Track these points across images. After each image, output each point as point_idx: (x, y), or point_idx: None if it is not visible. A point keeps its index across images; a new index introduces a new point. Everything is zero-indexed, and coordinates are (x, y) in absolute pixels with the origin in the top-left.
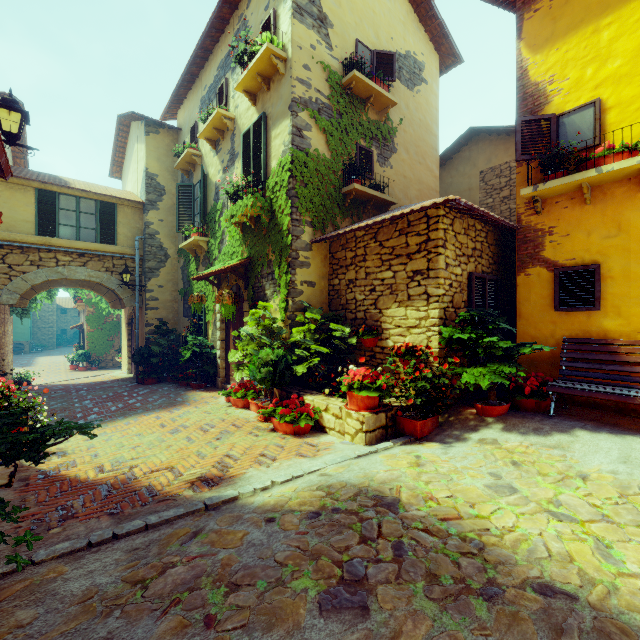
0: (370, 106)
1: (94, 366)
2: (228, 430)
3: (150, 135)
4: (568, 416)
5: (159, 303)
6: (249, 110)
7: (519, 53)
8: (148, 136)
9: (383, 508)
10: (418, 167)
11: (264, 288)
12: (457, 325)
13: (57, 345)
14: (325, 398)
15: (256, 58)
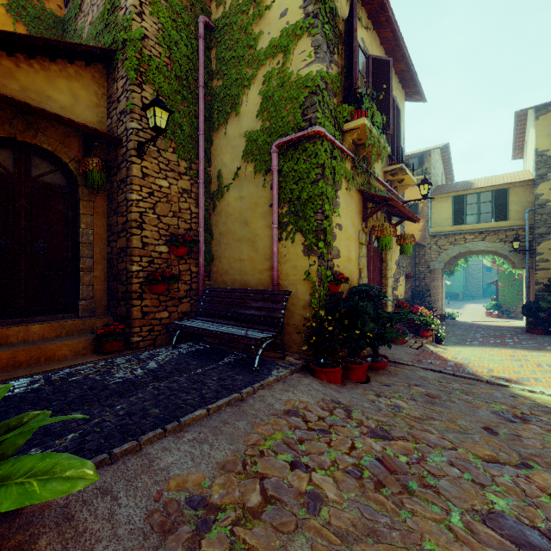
0: None
1: (504, 315)
2: None
3: (539, 118)
4: None
5: (549, 264)
6: None
7: None
8: (537, 120)
9: None
10: None
11: None
12: None
13: (482, 296)
14: None
15: None
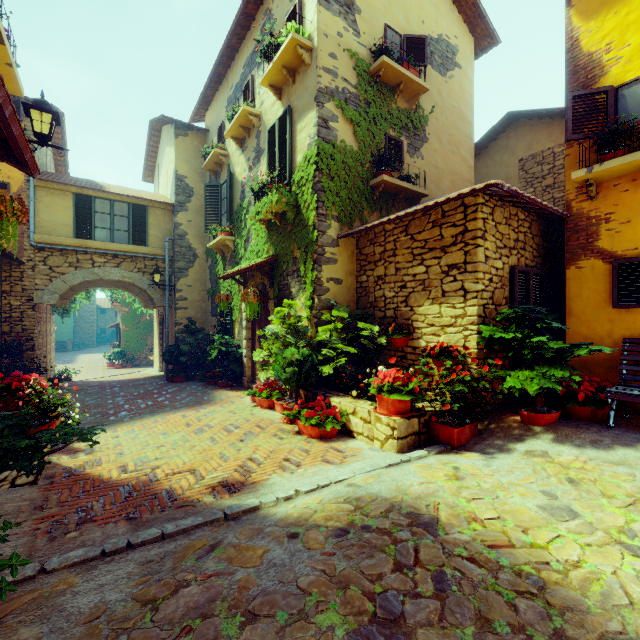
0: (400, 94)
1: (129, 364)
2: (252, 431)
3: (179, 138)
4: (631, 427)
5: (188, 303)
6: (274, 105)
7: (569, 22)
8: (177, 139)
9: (419, 528)
10: (451, 157)
11: (289, 286)
12: (498, 324)
13: (97, 343)
14: (352, 400)
15: (281, 50)
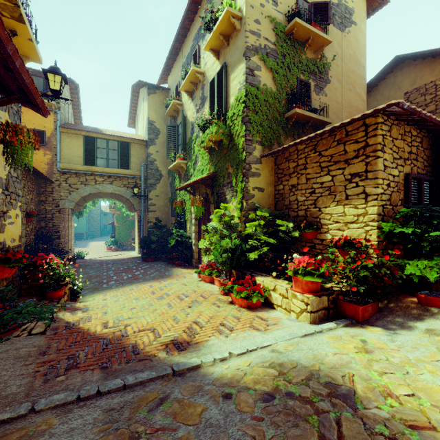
0: (308, 47)
1: (120, 248)
2: (197, 300)
3: (150, 95)
4: None
5: (156, 207)
6: (214, 64)
7: None
8: (149, 96)
9: (339, 400)
10: (348, 93)
11: (225, 194)
12: (394, 221)
13: (101, 235)
14: (273, 280)
15: (219, 21)
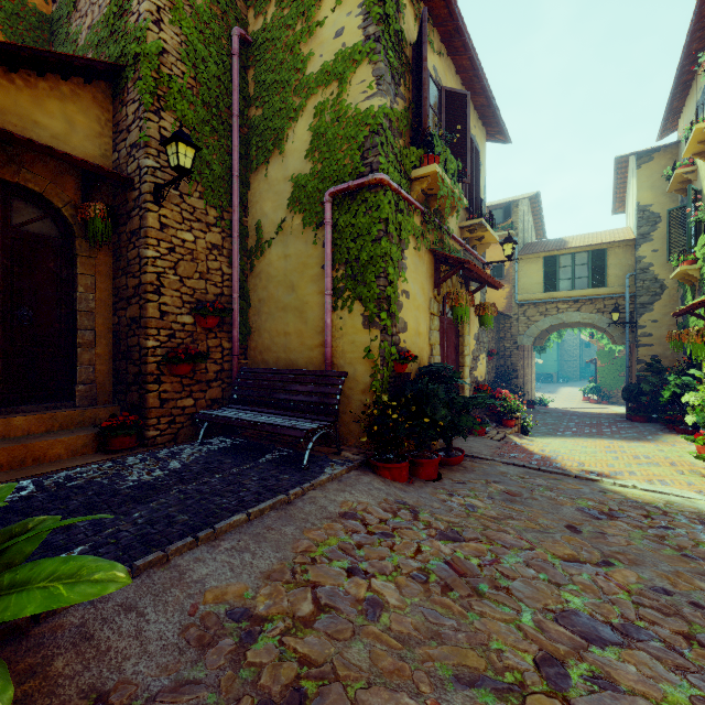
0: None
1: (604, 400)
2: (658, 463)
3: (641, 167)
4: None
5: (652, 339)
6: None
7: None
8: (639, 169)
9: (697, 522)
10: None
11: None
12: None
13: (580, 378)
14: None
15: None
